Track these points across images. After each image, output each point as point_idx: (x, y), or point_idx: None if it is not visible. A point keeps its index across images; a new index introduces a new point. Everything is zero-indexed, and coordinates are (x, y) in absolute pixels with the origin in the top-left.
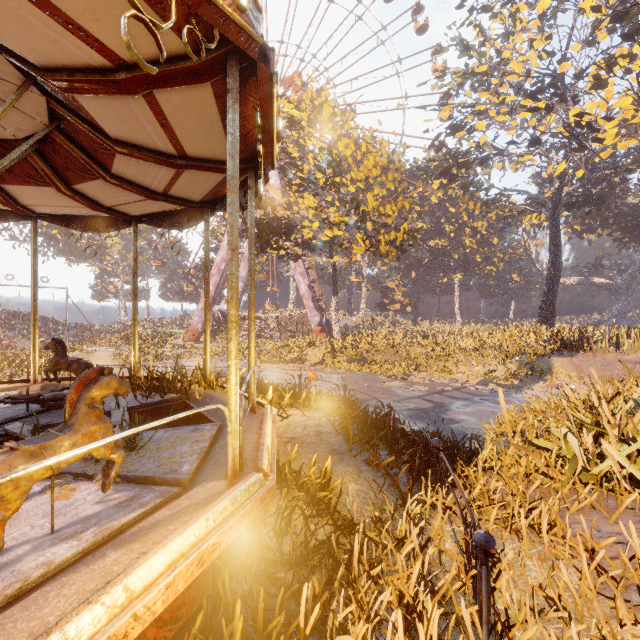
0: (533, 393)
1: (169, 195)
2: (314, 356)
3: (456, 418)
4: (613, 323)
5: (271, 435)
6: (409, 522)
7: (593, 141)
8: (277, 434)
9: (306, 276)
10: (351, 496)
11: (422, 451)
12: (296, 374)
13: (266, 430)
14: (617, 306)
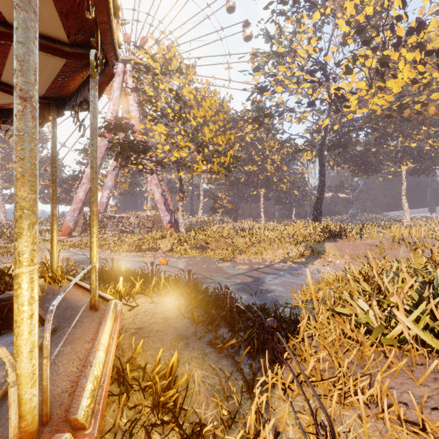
0: (315, 267)
1: (3, 83)
2: (165, 245)
3: (270, 289)
4: (349, 221)
5: (108, 342)
6: (257, 415)
7: (344, 107)
8: (124, 326)
9: (159, 186)
10: (197, 385)
11: (257, 328)
12: (151, 260)
13: (101, 338)
14: (351, 211)
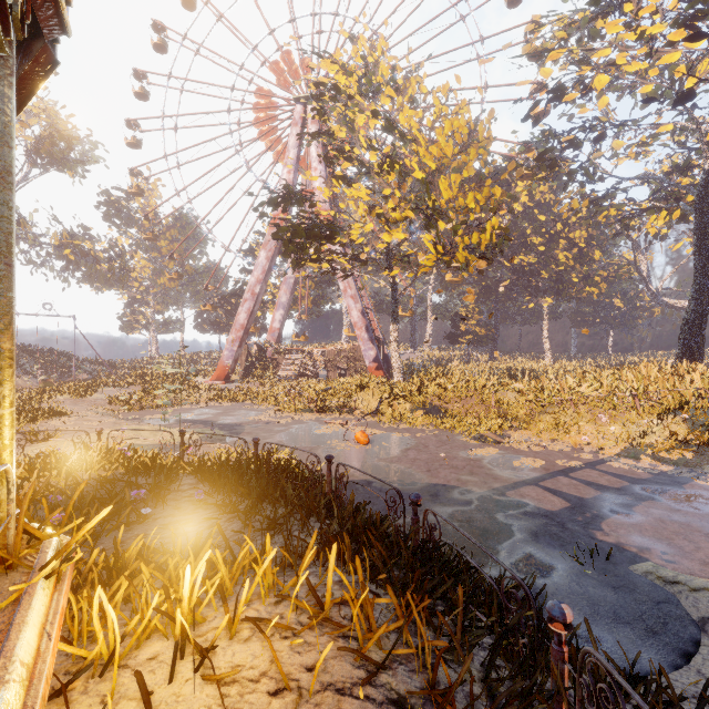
0: None
1: None
2: (366, 403)
3: (628, 543)
4: None
5: None
6: None
7: None
8: None
9: (359, 300)
10: None
11: None
12: (339, 431)
13: None
14: None
